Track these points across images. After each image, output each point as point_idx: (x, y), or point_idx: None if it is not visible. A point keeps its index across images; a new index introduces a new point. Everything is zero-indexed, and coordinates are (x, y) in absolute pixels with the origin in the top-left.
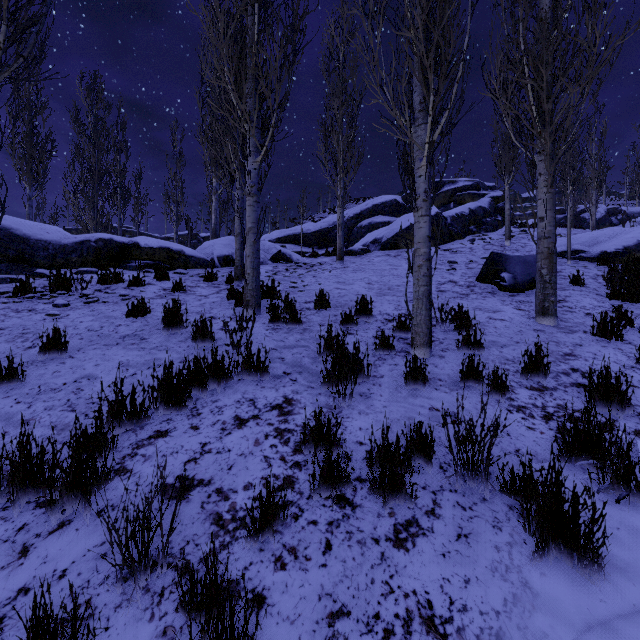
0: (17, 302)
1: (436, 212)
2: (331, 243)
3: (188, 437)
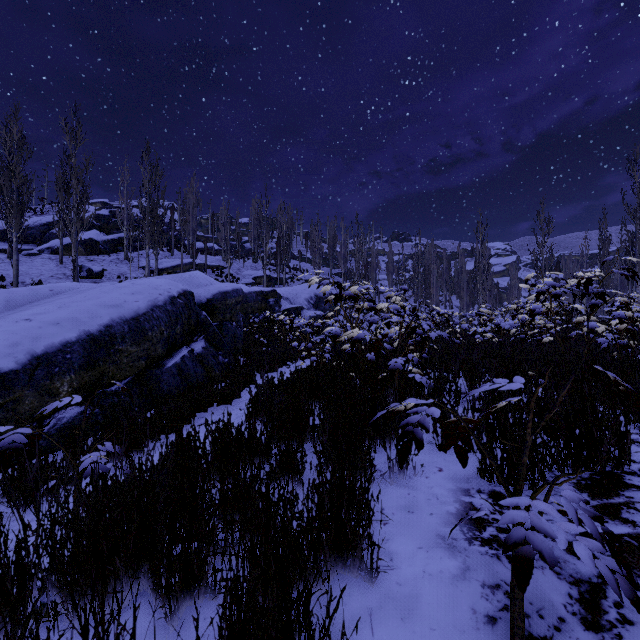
0: None
1: (90, 238)
2: (24, 241)
3: None
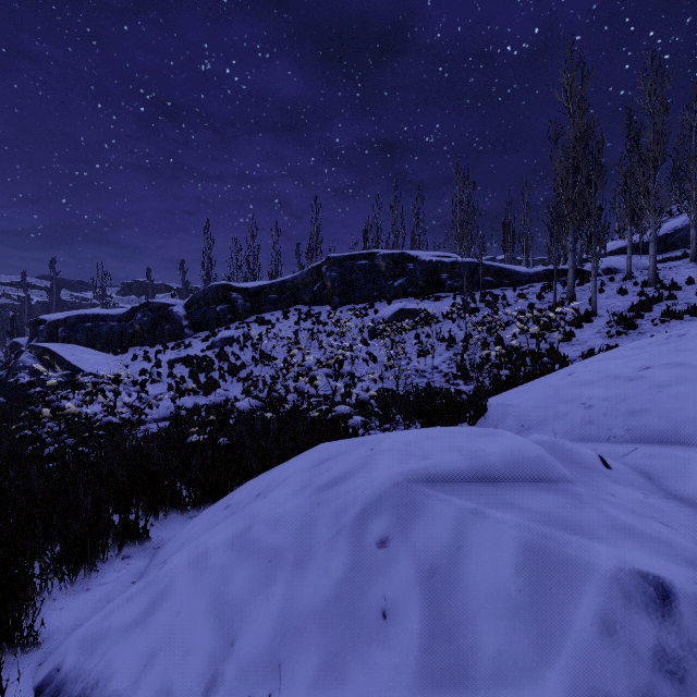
0: (547, 293)
1: None
2: (671, 248)
3: (660, 308)
